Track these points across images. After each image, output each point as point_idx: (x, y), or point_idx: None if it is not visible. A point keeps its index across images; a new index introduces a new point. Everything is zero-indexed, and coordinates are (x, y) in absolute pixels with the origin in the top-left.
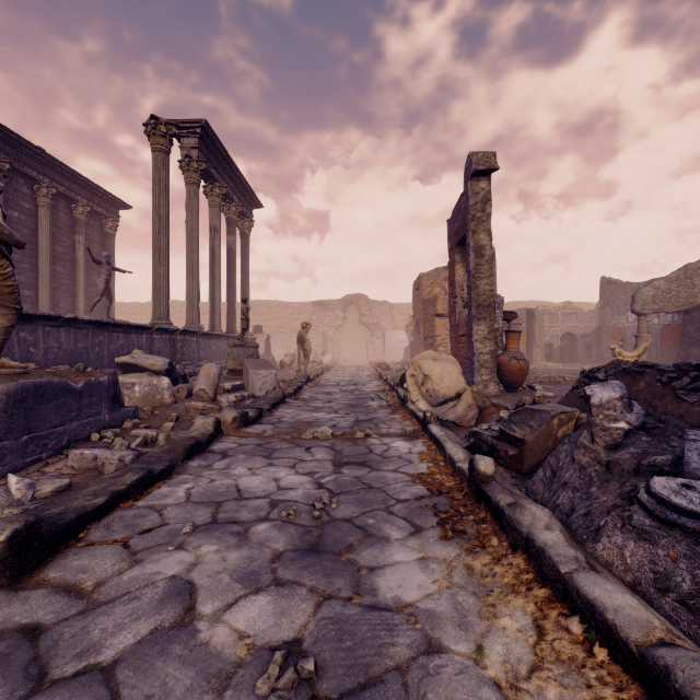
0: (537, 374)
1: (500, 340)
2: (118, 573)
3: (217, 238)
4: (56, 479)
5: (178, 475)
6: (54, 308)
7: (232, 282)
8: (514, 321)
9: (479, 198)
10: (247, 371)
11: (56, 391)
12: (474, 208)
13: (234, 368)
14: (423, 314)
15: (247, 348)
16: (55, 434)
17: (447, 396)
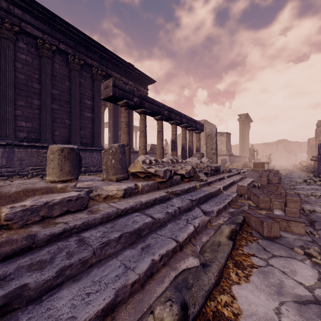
0: None
1: None
2: None
3: (245, 135)
4: None
5: None
6: None
7: (247, 144)
8: None
9: (319, 130)
10: None
11: None
12: (318, 132)
13: None
14: (310, 150)
15: (258, 160)
16: None
17: (304, 166)
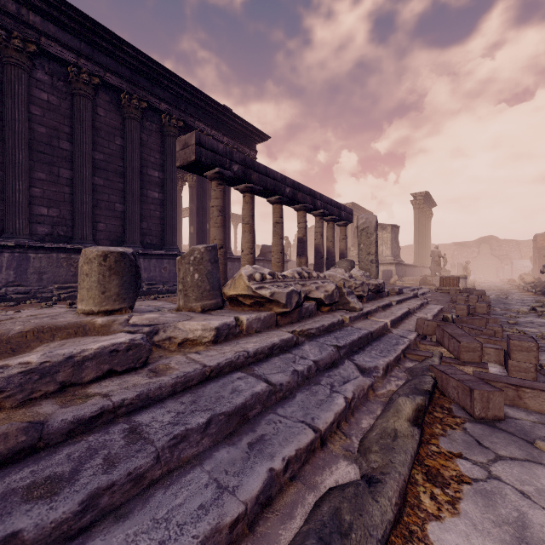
0: None
1: None
2: None
3: (424, 229)
4: None
5: None
6: None
7: (426, 244)
8: None
9: None
10: None
11: None
12: None
13: None
14: (538, 254)
15: (447, 272)
16: None
17: (529, 282)
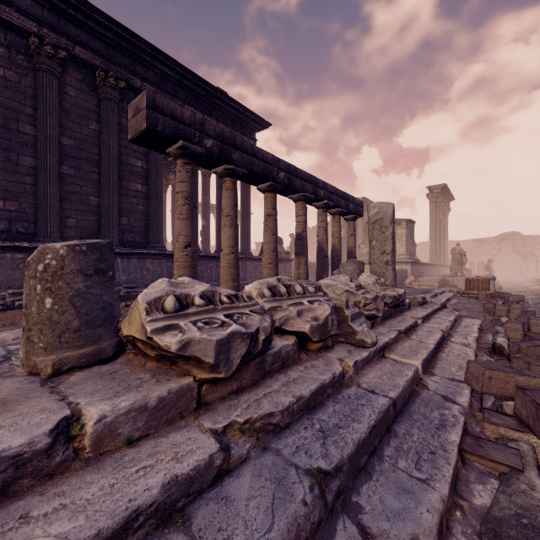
0: None
1: None
2: None
3: (441, 224)
4: None
5: None
6: None
7: (443, 241)
8: None
9: None
10: None
11: None
12: None
13: None
14: None
15: (467, 271)
16: None
17: None
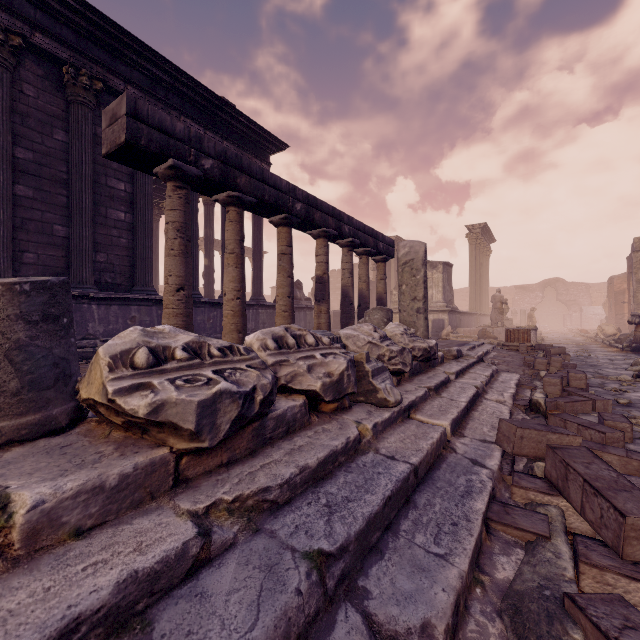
0: None
1: None
2: None
3: (481, 268)
4: None
5: None
6: None
7: (484, 287)
8: None
9: (638, 259)
10: None
11: None
12: (635, 263)
13: None
14: (614, 300)
15: (509, 321)
16: None
17: (610, 334)
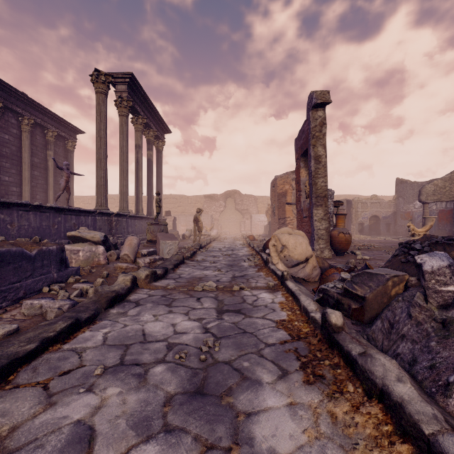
0: (355, 243)
1: (331, 220)
2: (33, 416)
3: (140, 153)
4: (7, 325)
5: (100, 320)
6: (32, 199)
7: (150, 182)
8: (339, 207)
9: (317, 123)
10: (159, 241)
11: (14, 257)
12: (314, 129)
13: (151, 239)
14: (278, 203)
15: (160, 225)
16: (13, 289)
17: (299, 260)
